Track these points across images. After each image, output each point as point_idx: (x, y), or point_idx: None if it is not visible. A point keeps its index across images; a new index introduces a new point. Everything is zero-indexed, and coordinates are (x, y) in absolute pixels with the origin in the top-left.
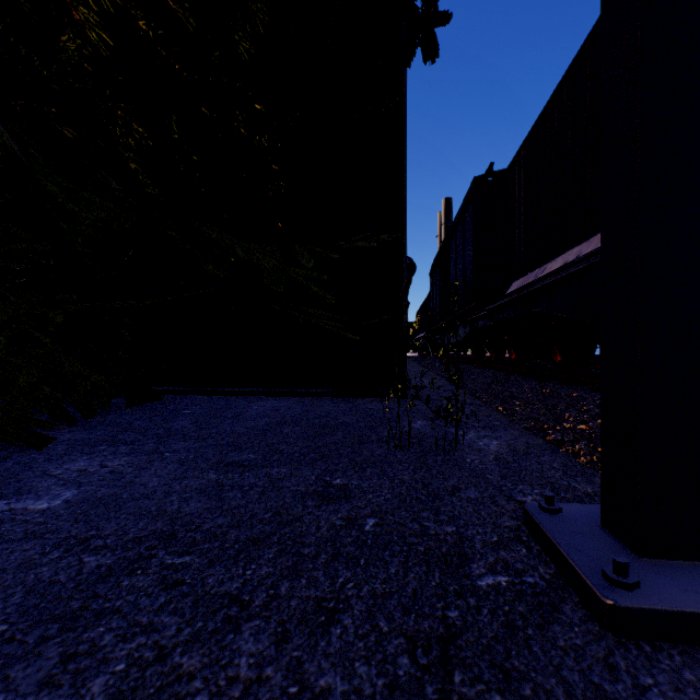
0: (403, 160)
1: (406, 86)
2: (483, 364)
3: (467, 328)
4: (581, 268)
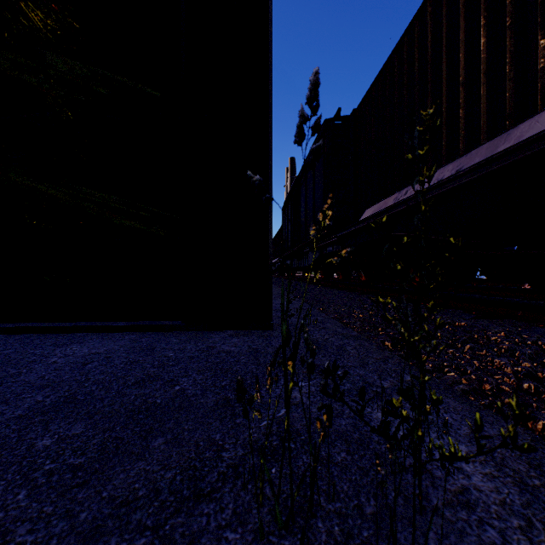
0: (267, 50)
1: None
2: (332, 285)
3: (316, 254)
4: (467, 181)
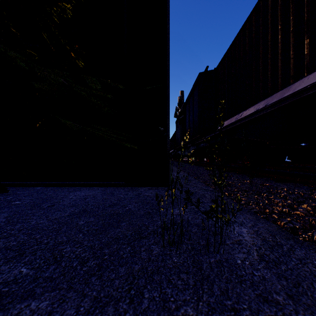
0: (167, 46)
1: (169, 4)
2: (203, 165)
3: (195, 147)
4: (270, 111)
